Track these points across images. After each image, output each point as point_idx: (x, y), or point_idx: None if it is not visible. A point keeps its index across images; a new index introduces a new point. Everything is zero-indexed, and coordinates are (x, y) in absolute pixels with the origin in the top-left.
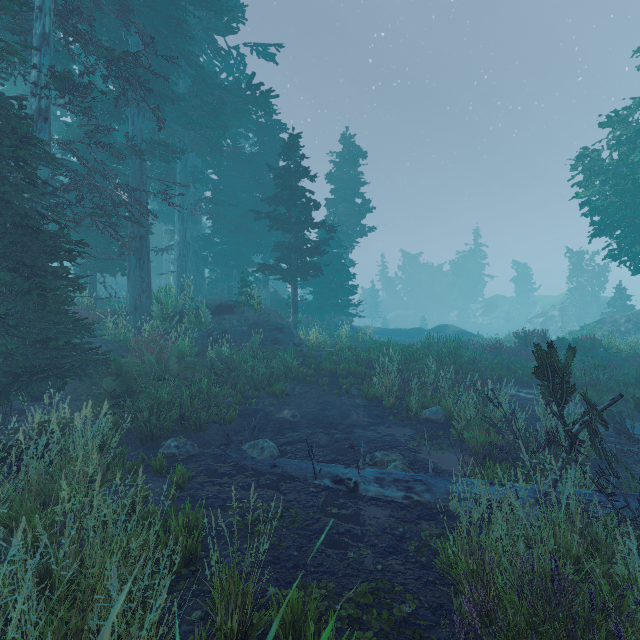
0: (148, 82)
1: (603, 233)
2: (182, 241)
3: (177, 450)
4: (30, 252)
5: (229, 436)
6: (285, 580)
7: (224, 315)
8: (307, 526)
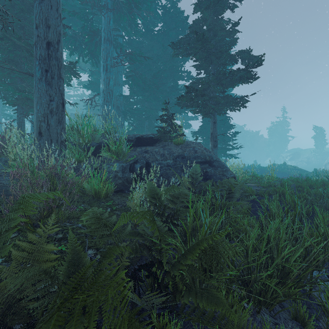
0: None
1: None
2: (106, 88)
3: None
4: None
5: None
6: None
7: (145, 147)
8: None
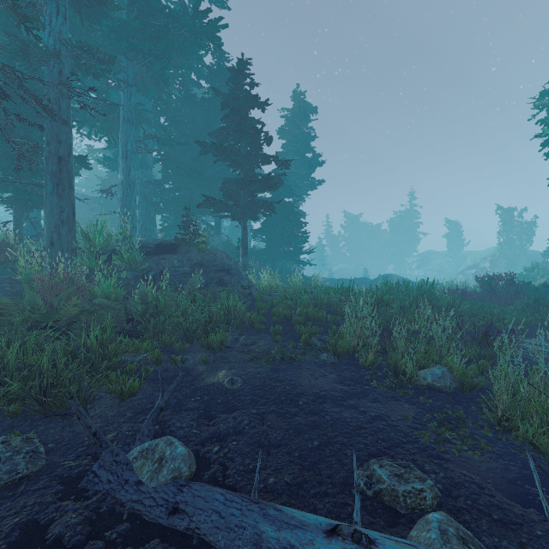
0: None
1: None
2: (126, 180)
3: None
4: None
5: (99, 436)
6: None
7: (164, 255)
8: None
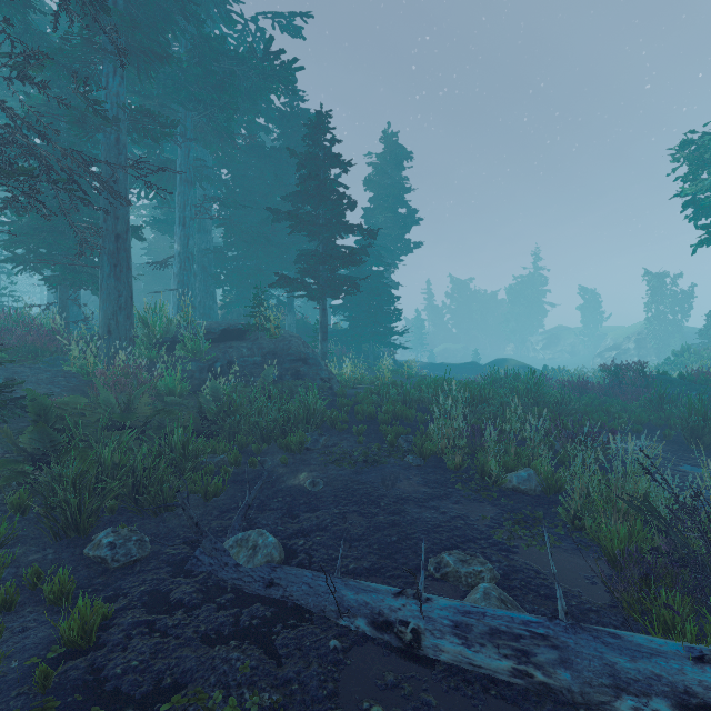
0: None
1: None
2: (183, 251)
3: (110, 552)
4: None
5: (200, 526)
6: None
7: (232, 342)
8: None
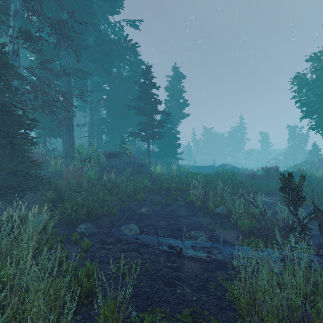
0: (71, 36)
1: (307, 116)
2: (91, 121)
3: (85, 230)
4: (6, 124)
5: (113, 222)
6: (142, 306)
7: (112, 158)
8: (154, 273)
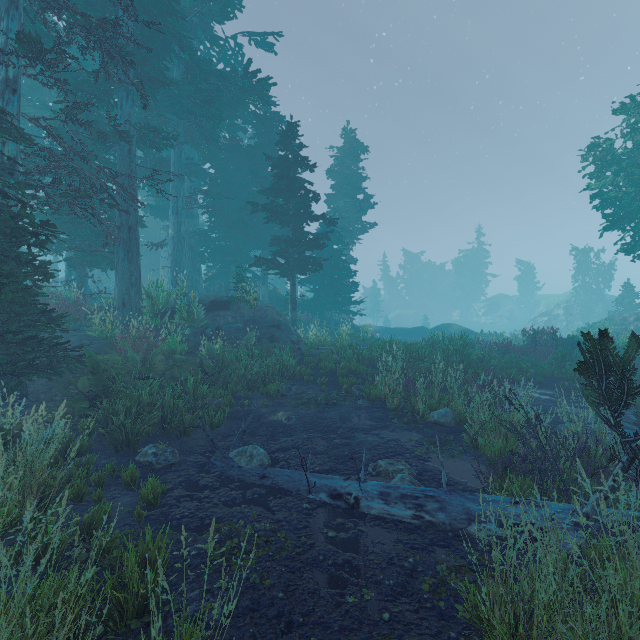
0: (131, 55)
1: (616, 226)
2: (176, 235)
3: (154, 458)
4: None
5: (214, 442)
6: (264, 637)
7: (219, 311)
8: (297, 555)
